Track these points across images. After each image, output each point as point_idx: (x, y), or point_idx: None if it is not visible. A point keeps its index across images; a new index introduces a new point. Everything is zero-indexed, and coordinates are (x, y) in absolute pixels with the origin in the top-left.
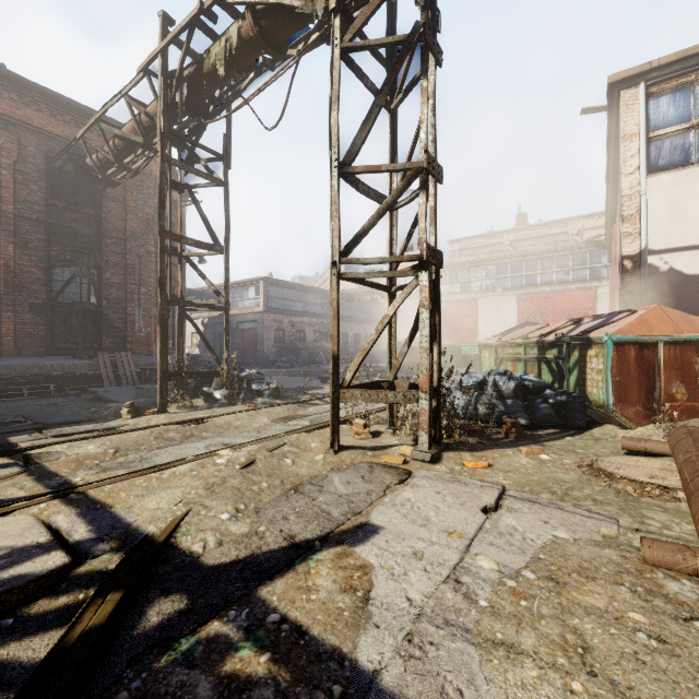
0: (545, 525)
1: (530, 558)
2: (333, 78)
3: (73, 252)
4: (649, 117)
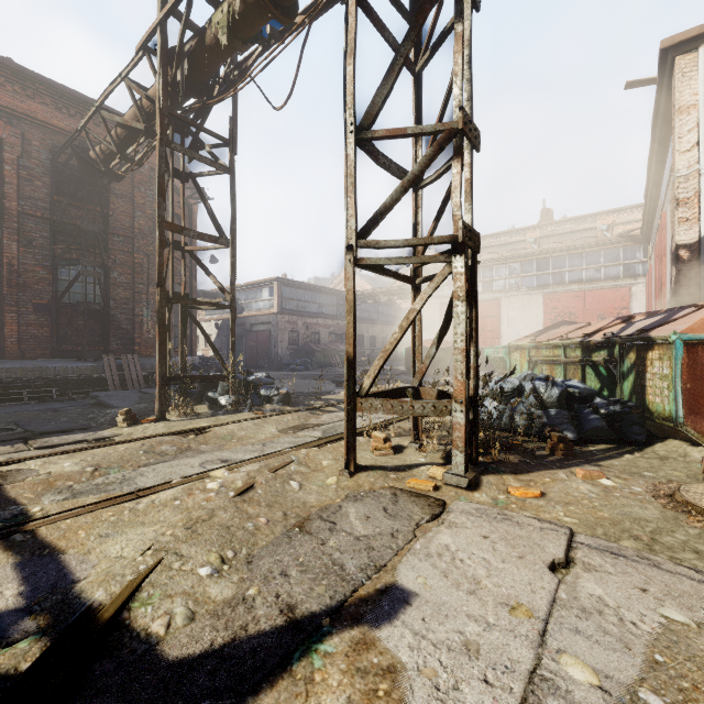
0: (645, 596)
1: (641, 661)
2: (348, 26)
3: (79, 251)
4: None
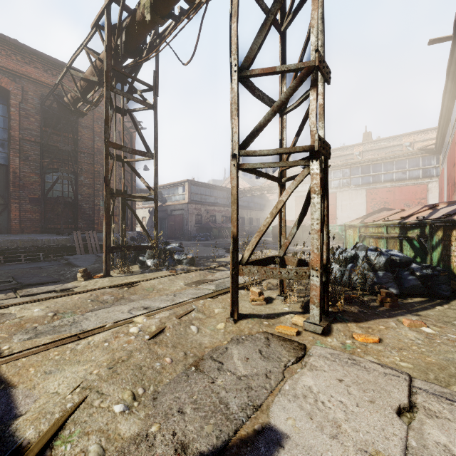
0: None
1: None
2: None
3: (59, 163)
4: None
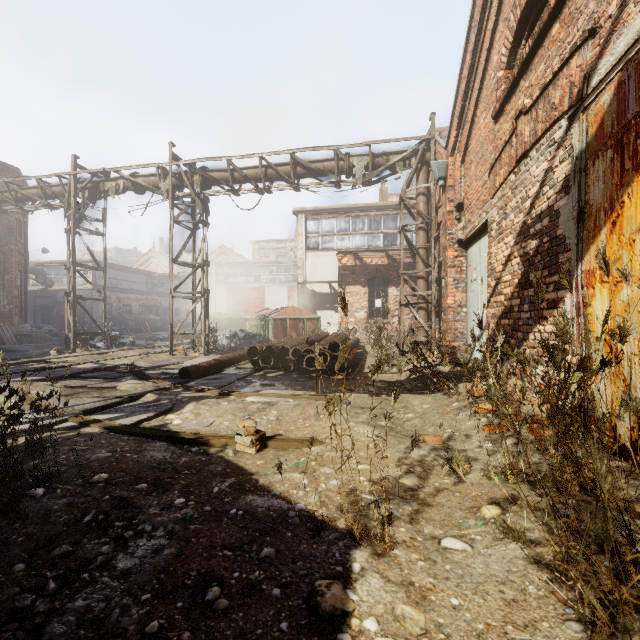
0: None
1: None
2: (171, 230)
3: None
4: (307, 227)
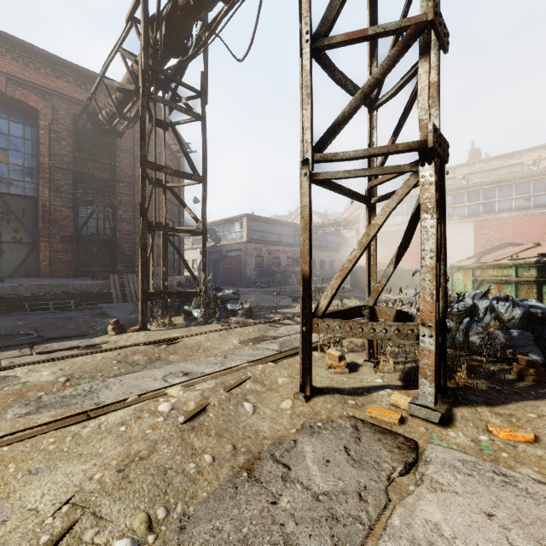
0: None
1: None
2: None
3: (94, 194)
4: None
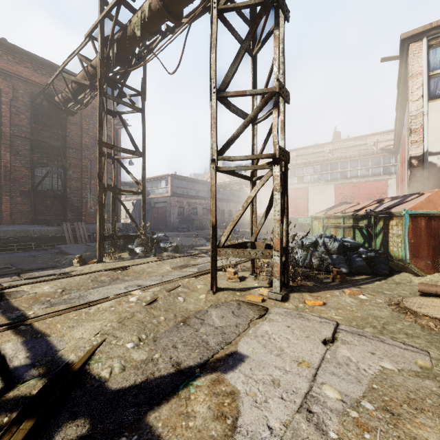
0: (373, 356)
1: (365, 388)
2: (212, 30)
3: (48, 158)
4: (429, 61)
